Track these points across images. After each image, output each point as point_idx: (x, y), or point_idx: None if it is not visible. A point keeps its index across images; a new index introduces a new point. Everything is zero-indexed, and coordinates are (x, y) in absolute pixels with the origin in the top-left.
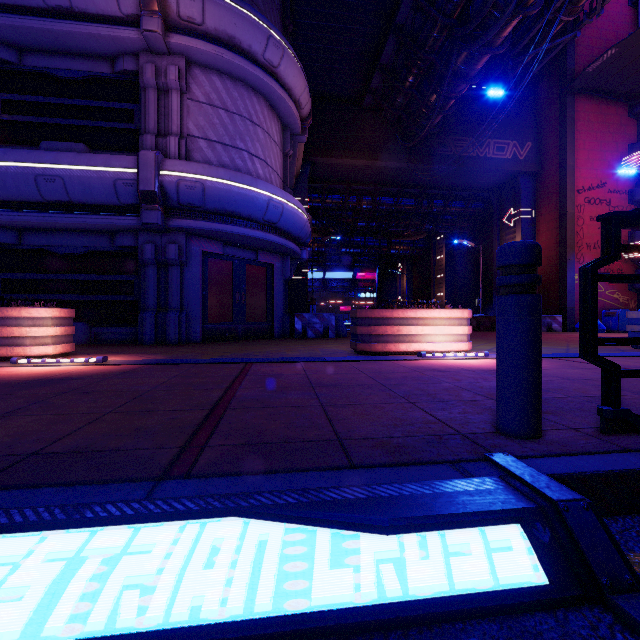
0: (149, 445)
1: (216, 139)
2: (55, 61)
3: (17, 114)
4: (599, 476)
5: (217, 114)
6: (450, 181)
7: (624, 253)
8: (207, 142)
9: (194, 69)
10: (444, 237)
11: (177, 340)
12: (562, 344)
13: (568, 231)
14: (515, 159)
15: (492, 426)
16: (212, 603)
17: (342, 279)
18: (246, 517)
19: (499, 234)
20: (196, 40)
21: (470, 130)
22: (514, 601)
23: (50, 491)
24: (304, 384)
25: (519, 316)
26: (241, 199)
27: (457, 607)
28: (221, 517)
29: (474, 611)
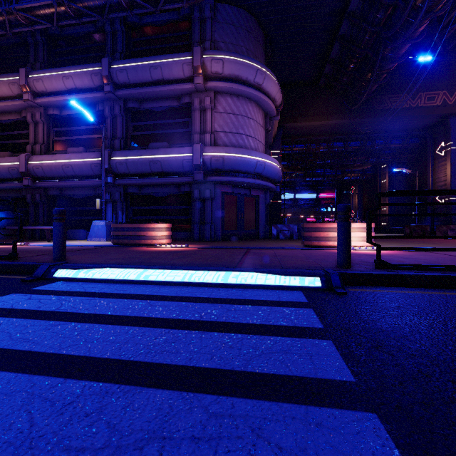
0: (227, 264)
1: (228, 131)
2: (154, 103)
3: (138, 131)
4: (354, 274)
5: (229, 117)
6: (388, 126)
7: None
8: (224, 133)
9: (217, 96)
10: (387, 165)
11: (210, 239)
12: (455, 245)
13: None
14: (444, 104)
15: (336, 266)
16: (251, 282)
17: (308, 198)
18: (256, 272)
19: (432, 162)
20: (219, 82)
21: (404, 88)
22: (311, 287)
23: (212, 267)
24: (273, 255)
25: (341, 228)
26: (242, 163)
27: (299, 287)
28: (251, 272)
29: (302, 288)
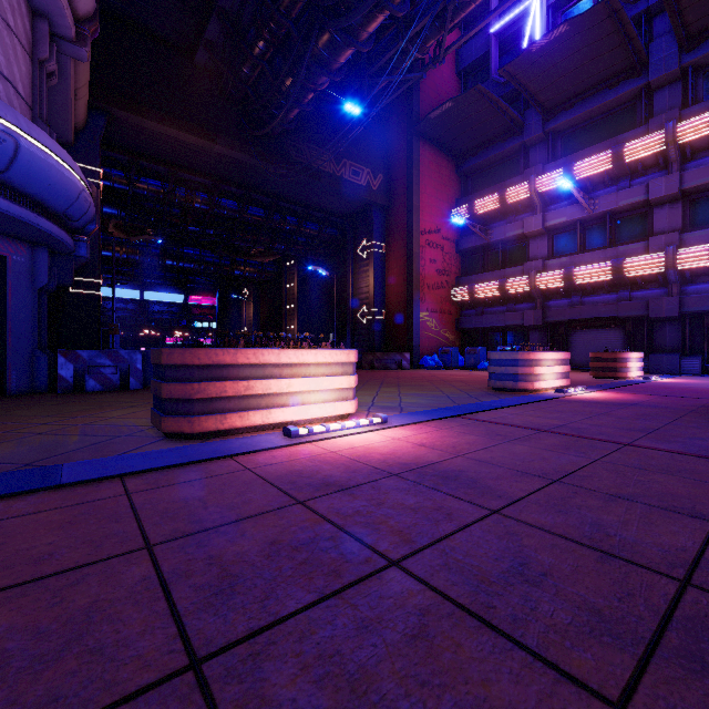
0: None
1: None
2: None
3: None
4: None
5: None
6: (305, 196)
7: (453, 296)
8: None
9: None
10: (297, 262)
11: None
12: (432, 387)
13: (414, 270)
14: (369, 188)
15: None
16: None
17: (169, 302)
18: None
19: (353, 265)
20: None
21: (327, 142)
22: None
23: None
24: None
25: None
26: None
27: None
28: None
29: None
